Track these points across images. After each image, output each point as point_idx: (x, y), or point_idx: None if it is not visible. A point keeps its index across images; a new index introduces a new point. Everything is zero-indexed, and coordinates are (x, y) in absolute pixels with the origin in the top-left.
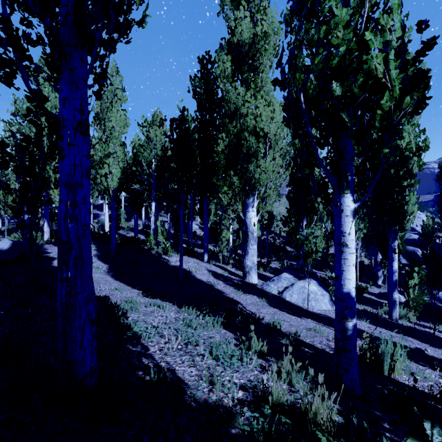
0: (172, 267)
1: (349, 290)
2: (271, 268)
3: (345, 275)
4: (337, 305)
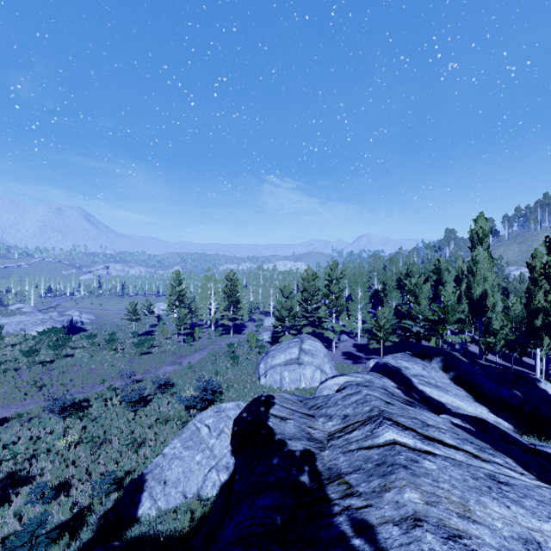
0: (526, 363)
1: None
2: None
3: None
4: None
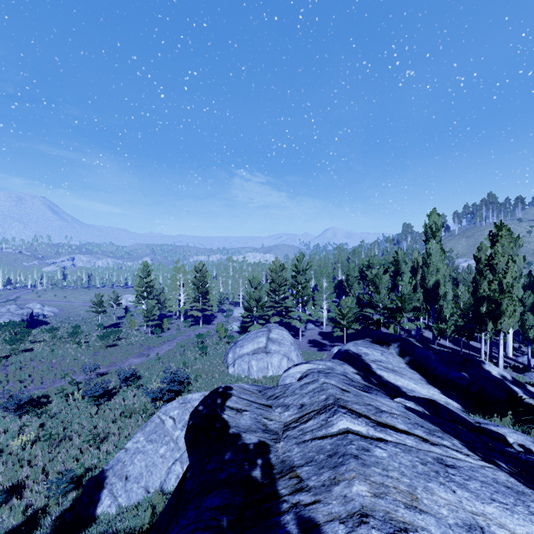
0: (473, 346)
1: (529, 358)
2: (521, 351)
3: (528, 356)
4: (527, 360)
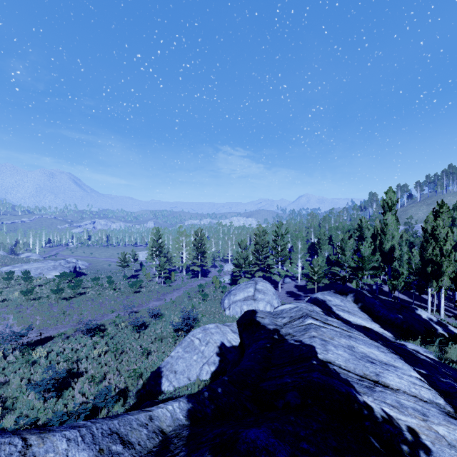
0: (426, 300)
1: None
2: None
3: None
4: None
